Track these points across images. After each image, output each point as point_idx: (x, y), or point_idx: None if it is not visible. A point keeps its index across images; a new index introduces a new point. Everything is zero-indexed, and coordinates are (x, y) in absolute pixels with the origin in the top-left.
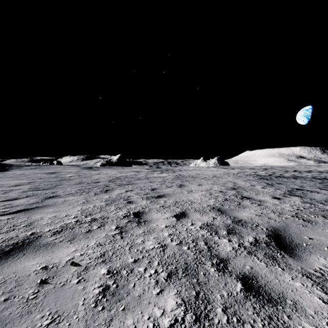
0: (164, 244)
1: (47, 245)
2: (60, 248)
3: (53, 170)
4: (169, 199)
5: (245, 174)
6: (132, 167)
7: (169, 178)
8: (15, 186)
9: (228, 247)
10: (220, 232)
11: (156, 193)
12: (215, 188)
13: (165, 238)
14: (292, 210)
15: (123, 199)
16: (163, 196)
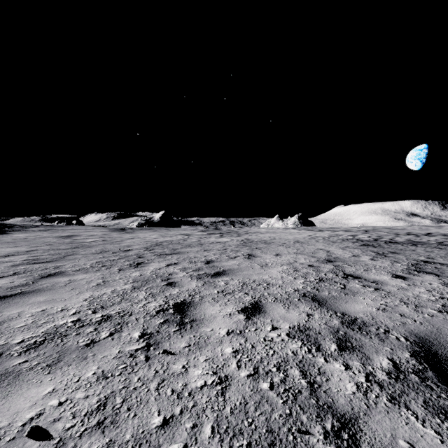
0: (224, 376)
1: (2, 378)
2: (24, 385)
3: (70, 232)
4: (232, 279)
5: (339, 238)
6: (181, 229)
7: (233, 244)
8: (4, 256)
9: (347, 384)
10: (325, 347)
11: (212, 269)
12: (301, 260)
13: (227, 359)
14: (435, 300)
15: (161, 278)
16: (224, 273)
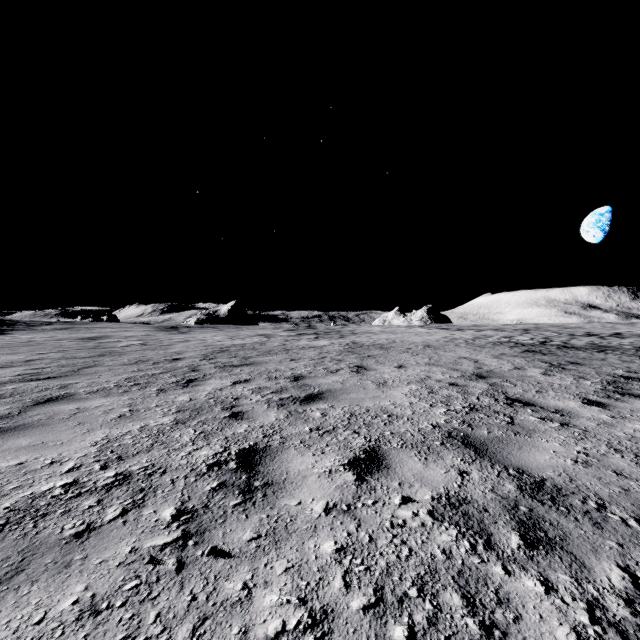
0: (320, 608)
1: None
2: None
3: (97, 332)
4: (334, 406)
5: (490, 341)
6: (258, 327)
7: (333, 351)
8: None
9: (558, 630)
10: (501, 540)
11: (302, 390)
12: (437, 375)
13: (325, 567)
14: None
15: (221, 405)
16: (320, 396)
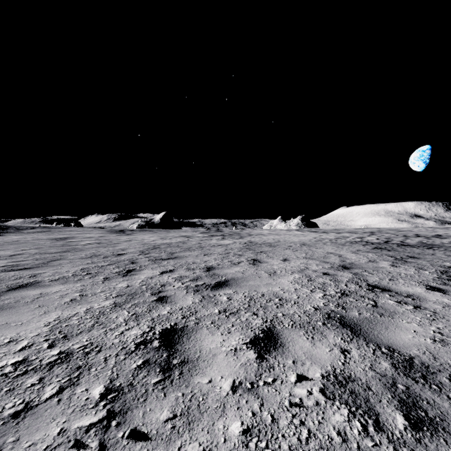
0: None
1: None
2: None
3: (66, 234)
4: (237, 292)
5: (347, 241)
6: (181, 230)
7: (235, 248)
8: None
9: None
10: (388, 420)
11: (212, 278)
12: (313, 266)
13: None
14: None
15: (151, 290)
16: (226, 283)
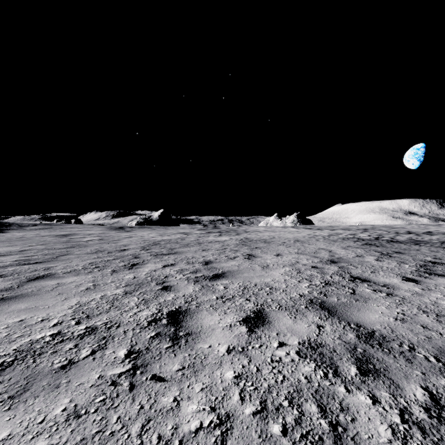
0: (225, 414)
1: None
2: None
3: (68, 231)
4: (232, 282)
5: (340, 237)
6: (179, 227)
7: (232, 244)
8: None
9: (380, 427)
10: (344, 370)
11: (210, 271)
12: (303, 260)
13: (228, 388)
14: None
15: (156, 281)
16: (223, 275)
